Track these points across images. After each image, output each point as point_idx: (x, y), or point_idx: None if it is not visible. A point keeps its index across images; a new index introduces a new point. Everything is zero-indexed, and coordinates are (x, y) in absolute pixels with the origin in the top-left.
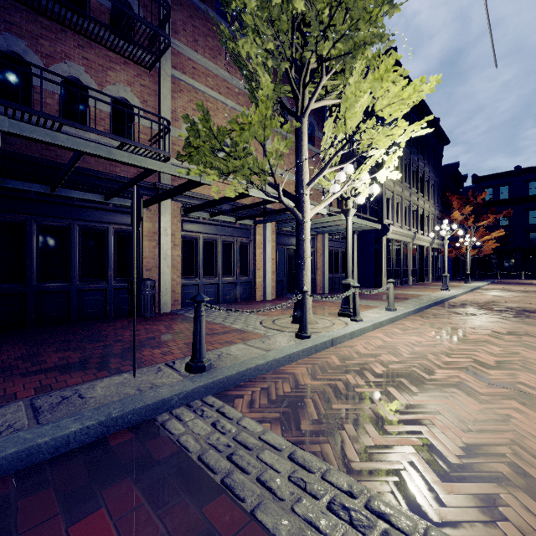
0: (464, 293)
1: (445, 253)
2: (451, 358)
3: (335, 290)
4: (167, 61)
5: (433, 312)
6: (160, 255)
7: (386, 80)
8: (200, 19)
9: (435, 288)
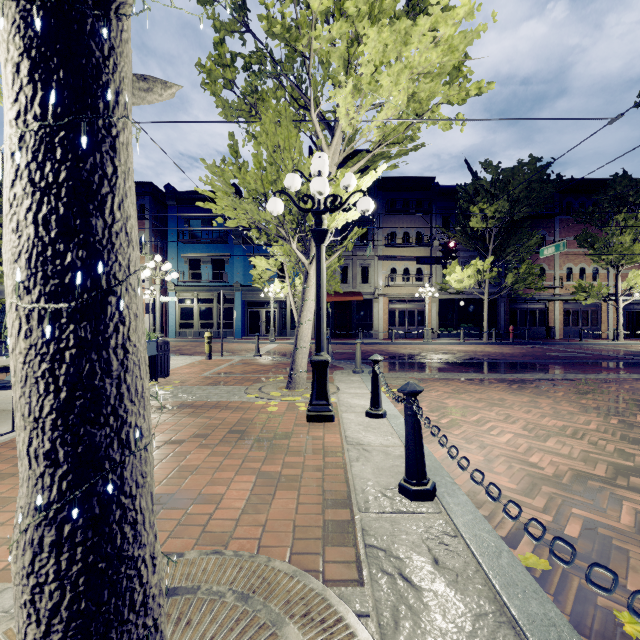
0: None
1: None
2: None
3: None
4: None
5: None
6: (554, 318)
7: (637, 279)
8: (571, 222)
9: None
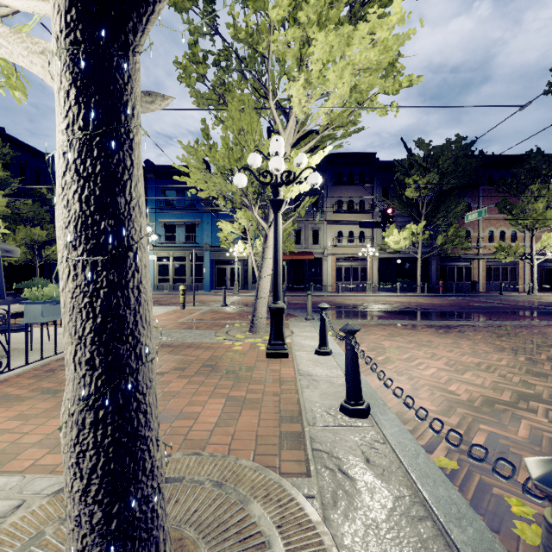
0: None
1: None
2: None
3: None
4: None
5: None
6: (478, 274)
7: (549, 240)
8: (492, 192)
9: None
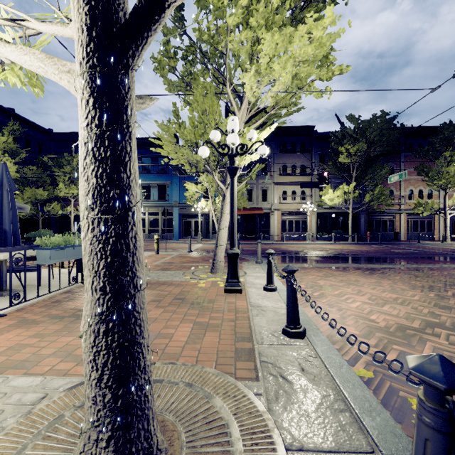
0: None
1: None
2: None
3: None
4: None
5: None
6: (400, 226)
7: None
8: (412, 157)
9: None
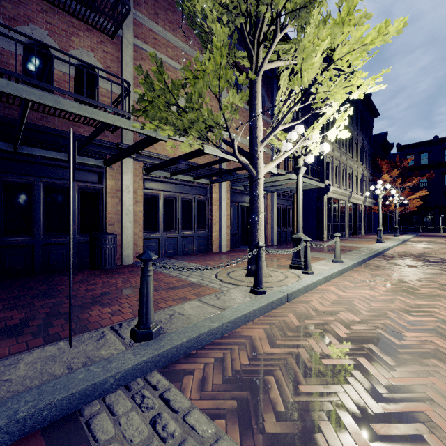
0: (396, 245)
1: (379, 210)
2: (413, 316)
3: (282, 242)
4: (129, 30)
5: (375, 264)
6: (122, 210)
7: (348, 24)
8: None
9: (369, 240)
